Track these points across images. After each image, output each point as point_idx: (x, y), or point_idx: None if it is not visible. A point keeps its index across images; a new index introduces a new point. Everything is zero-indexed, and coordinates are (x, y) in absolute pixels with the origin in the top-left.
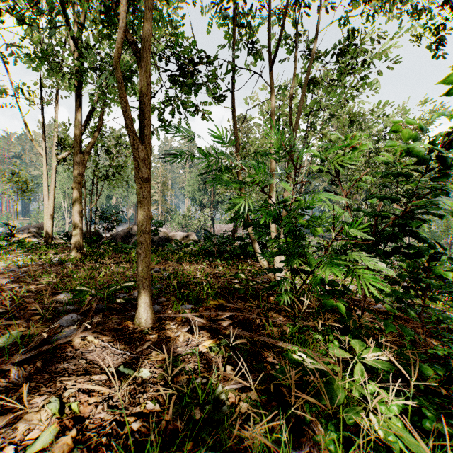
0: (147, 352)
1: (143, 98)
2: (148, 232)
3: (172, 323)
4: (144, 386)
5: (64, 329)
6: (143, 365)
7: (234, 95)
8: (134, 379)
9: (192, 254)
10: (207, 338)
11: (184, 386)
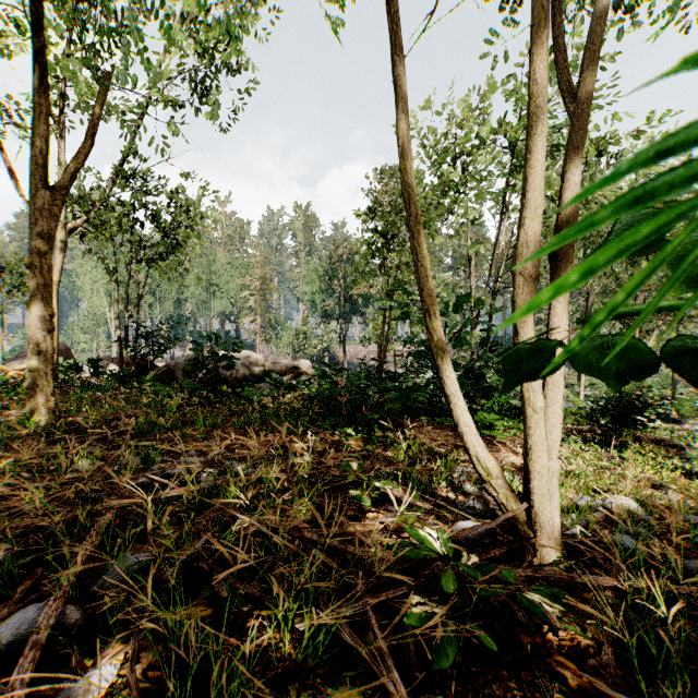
0: None
1: None
2: None
3: None
4: None
5: None
6: None
7: None
8: None
9: (292, 411)
10: None
11: None
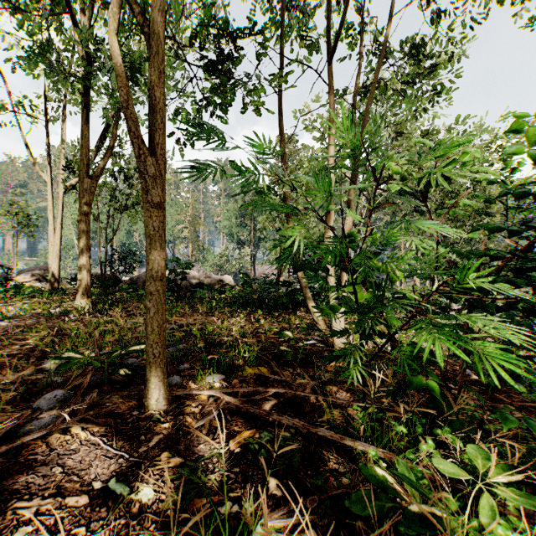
0: (154, 452)
1: (153, 91)
2: (160, 278)
3: (194, 403)
4: (142, 518)
5: (41, 414)
6: (145, 477)
7: (279, 100)
8: (129, 504)
9: (226, 303)
10: (242, 428)
11: (201, 528)
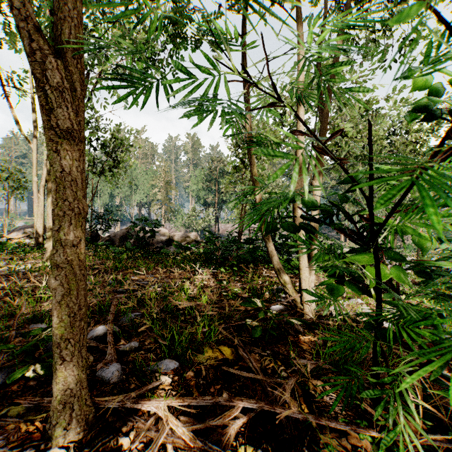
0: None
1: None
2: (73, 243)
3: (126, 424)
4: None
5: None
6: None
7: (244, 44)
8: None
9: (190, 260)
10: None
11: None
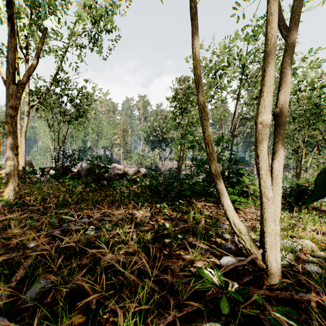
0: None
1: None
2: None
3: None
4: None
5: None
6: None
7: None
8: None
9: (136, 194)
10: None
11: None
